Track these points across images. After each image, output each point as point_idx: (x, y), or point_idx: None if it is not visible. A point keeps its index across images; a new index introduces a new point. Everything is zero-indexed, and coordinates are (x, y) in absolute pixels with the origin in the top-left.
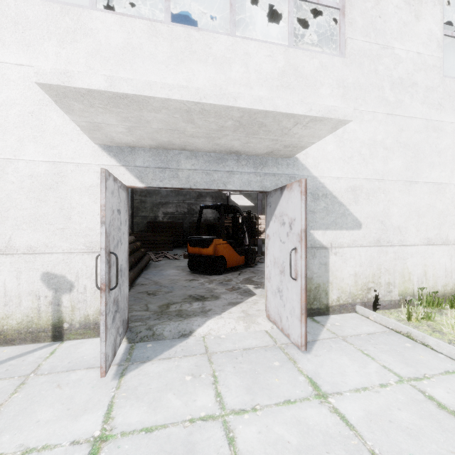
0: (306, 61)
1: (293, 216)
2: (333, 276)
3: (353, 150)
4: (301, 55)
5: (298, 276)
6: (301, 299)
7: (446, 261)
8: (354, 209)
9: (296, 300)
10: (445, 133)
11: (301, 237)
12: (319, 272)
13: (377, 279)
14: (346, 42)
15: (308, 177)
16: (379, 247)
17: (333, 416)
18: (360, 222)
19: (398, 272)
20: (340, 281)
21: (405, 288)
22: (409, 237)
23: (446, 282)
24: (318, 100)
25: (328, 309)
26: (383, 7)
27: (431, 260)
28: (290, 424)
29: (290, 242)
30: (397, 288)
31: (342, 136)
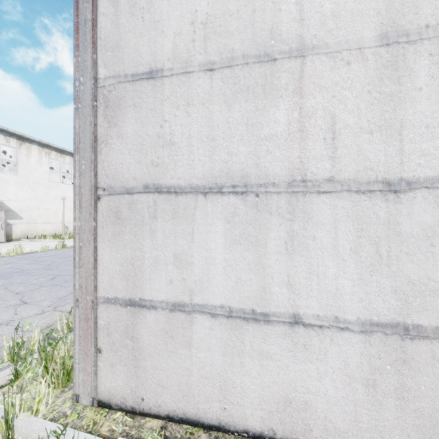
0: (5, 176)
1: (3, 217)
2: (14, 232)
3: (21, 199)
4: (3, 175)
5: (4, 228)
6: (5, 232)
7: (50, 227)
8: (21, 214)
9: (3, 233)
10: (50, 195)
11: (5, 221)
12: (9, 230)
13: (28, 232)
14: (18, 172)
15: (6, 206)
16: (29, 224)
17: (11, 244)
18: (23, 218)
19: (35, 230)
20: (16, 233)
21: (37, 234)
22: (38, 221)
23: (50, 233)
24: (9, 186)
25: (12, 240)
26: (30, 163)
27: (46, 227)
28: (4, 245)
29: (1, 222)
30: (35, 234)
31: (17, 196)
